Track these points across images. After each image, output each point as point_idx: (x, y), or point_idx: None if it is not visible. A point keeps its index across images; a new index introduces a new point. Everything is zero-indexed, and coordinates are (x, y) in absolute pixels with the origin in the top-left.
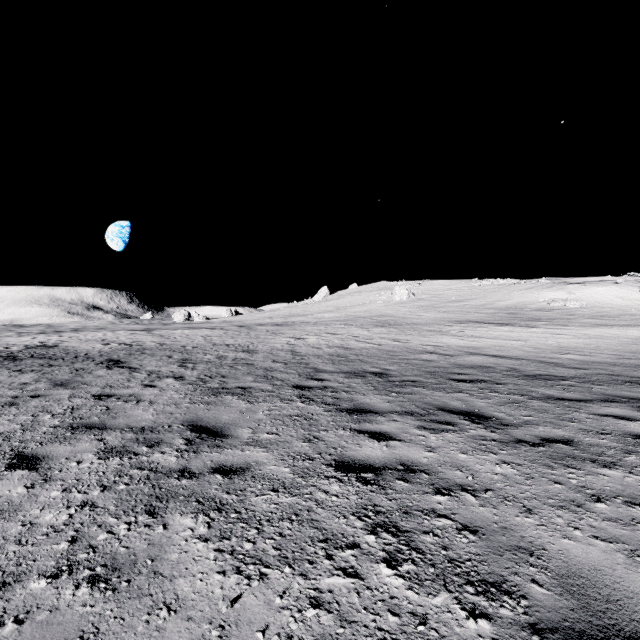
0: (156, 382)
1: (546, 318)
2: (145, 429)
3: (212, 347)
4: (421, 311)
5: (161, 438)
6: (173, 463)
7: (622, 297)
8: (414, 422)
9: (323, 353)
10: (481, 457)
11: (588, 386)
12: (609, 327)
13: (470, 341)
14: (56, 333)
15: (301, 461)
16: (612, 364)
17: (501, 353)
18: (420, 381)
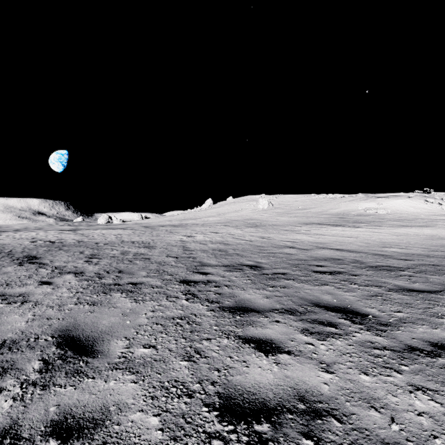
0: (55, 278)
1: (365, 221)
2: (4, 345)
3: (120, 244)
4: (278, 216)
5: (14, 360)
6: (1, 414)
7: (414, 207)
8: (297, 323)
9: (208, 248)
10: (387, 379)
11: (424, 276)
12: (410, 227)
13: (317, 238)
14: None
15: (176, 399)
16: (427, 256)
17: (342, 247)
18: (289, 273)
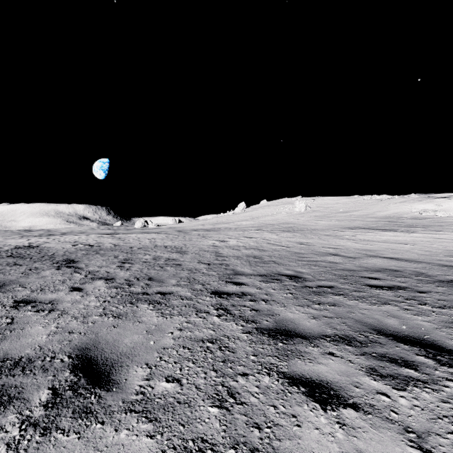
0: (86, 284)
1: (422, 225)
2: (19, 364)
3: (153, 248)
4: (317, 220)
5: (23, 386)
6: None
7: None
8: (358, 359)
9: (241, 254)
10: None
11: None
12: None
13: (364, 244)
14: (47, 236)
15: None
16: None
17: (397, 256)
18: (337, 287)
